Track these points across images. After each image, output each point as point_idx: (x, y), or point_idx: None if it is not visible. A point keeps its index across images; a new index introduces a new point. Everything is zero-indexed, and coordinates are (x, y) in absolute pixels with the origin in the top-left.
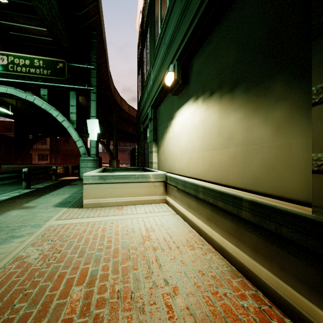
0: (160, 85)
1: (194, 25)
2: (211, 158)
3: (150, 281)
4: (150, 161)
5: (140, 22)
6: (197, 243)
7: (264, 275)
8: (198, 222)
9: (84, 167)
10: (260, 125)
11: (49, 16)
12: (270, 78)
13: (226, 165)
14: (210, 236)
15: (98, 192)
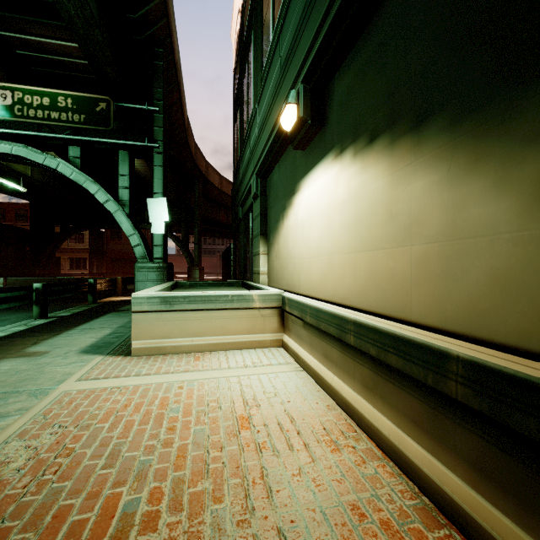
0: (272, 133)
1: (338, 6)
2: (371, 266)
3: (248, 535)
4: (254, 270)
5: (238, 30)
6: (345, 436)
7: (505, 534)
8: (345, 390)
9: (142, 281)
10: (486, 194)
11: (80, 19)
12: (513, 88)
13: (405, 280)
14: (370, 423)
15: (158, 326)
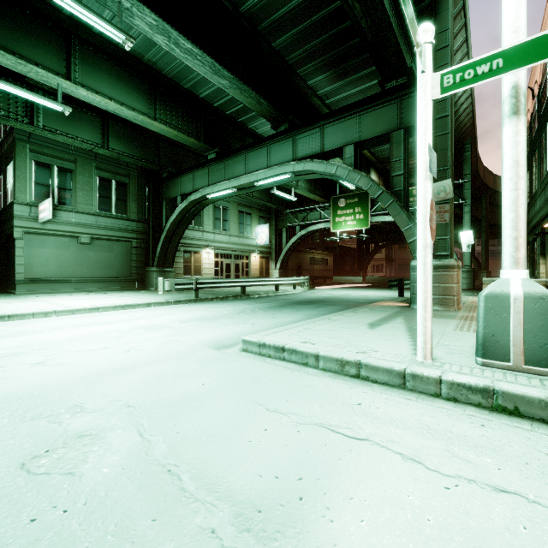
0: None
1: None
2: None
3: None
4: (537, 271)
5: (528, 122)
6: None
7: None
8: None
9: None
10: None
11: None
12: None
13: None
14: None
15: None
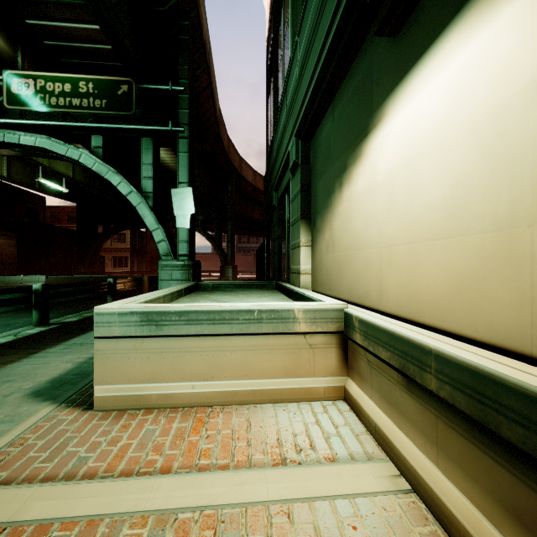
0: (326, 41)
1: None
2: None
3: None
4: (292, 268)
5: None
6: None
7: None
8: None
9: (165, 280)
10: None
11: None
12: None
13: None
14: None
15: (137, 362)
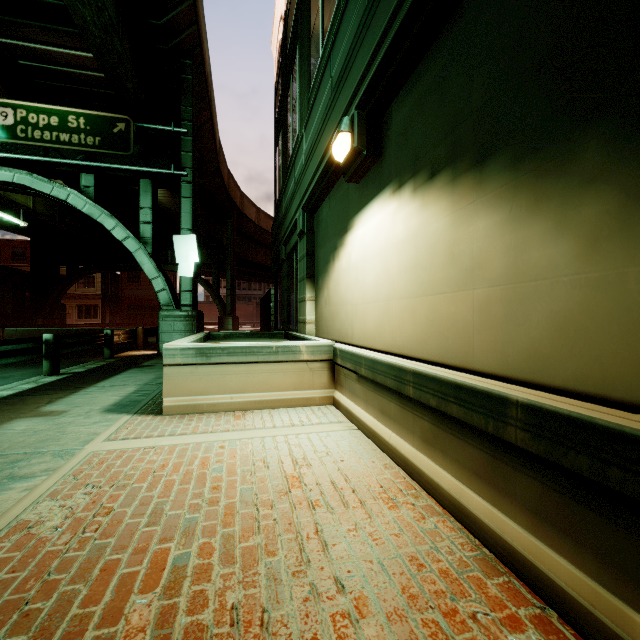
0: (322, 162)
1: (396, 30)
2: (431, 312)
3: (304, 584)
4: (300, 318)
5: (280, 40)
6: (403, 493)
7: (561, 573)
8: (404, 447)
9: (167, 332)
10: (547, 237)
11: (97, 27)
12: (572, 131)
13: (467, 326)
14: (431, 479)
15: (193, 381)
